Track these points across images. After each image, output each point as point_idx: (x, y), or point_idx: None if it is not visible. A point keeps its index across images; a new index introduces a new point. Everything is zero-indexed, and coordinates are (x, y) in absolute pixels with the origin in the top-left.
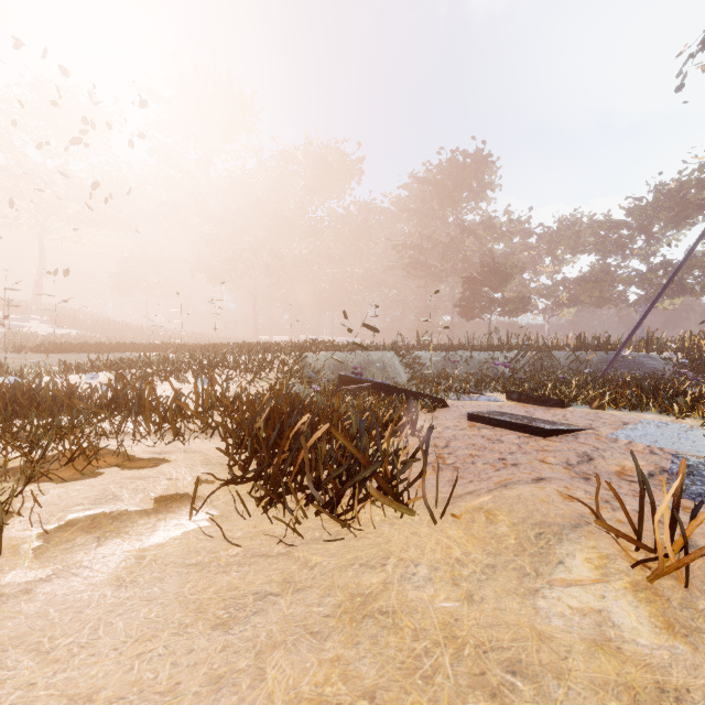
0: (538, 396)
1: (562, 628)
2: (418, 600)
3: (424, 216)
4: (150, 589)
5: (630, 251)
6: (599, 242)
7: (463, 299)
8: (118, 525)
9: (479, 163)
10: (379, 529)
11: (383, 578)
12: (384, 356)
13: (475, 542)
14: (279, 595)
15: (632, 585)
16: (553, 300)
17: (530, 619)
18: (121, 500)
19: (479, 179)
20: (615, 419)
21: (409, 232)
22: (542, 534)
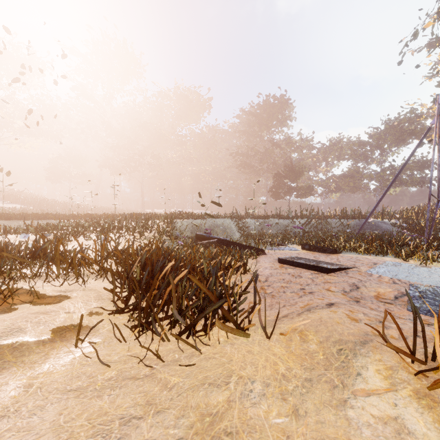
0: (321, 246)
1: (371, 438)
2: (255, 418)
3: (249, 135)
4: (29, 419)
5: (371, 159)
6: (353, 154)
7: (273, 186)
8: (17, 355)
9: (283, 103)
10: (223, 349)
11: (227, 396)
12: (225, 222)
13: (294, 358)
14: (141, 418)
15: (415, 393)
16: (326, 188)
17: (345, 431)
18: (24, 332)
19: (283, 113)
20: (368, 261)
21: (240, 145)
22: (342, 350)
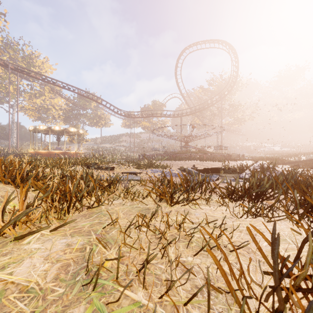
0: None
1: None
2: None
3: None
4: None
5: None
6: None
7: None
8: None
9: None
10: None
11: None
12: None
13: None
14: None
15: None
16: None
17: None
18: None
19: None
20: None
21: None
22: None
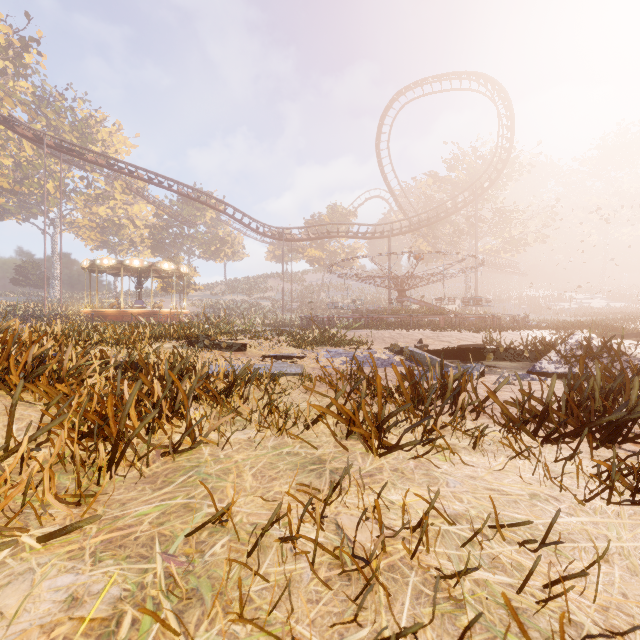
0: None
1: None
2: None
3: None
4: None
5: None
6: None
7: None
8: None
9: None
10: None
11: None
12: None
13: None
14: None
15: None
16: None
17: None
18: None
19: None
20: None
21: None
22: None
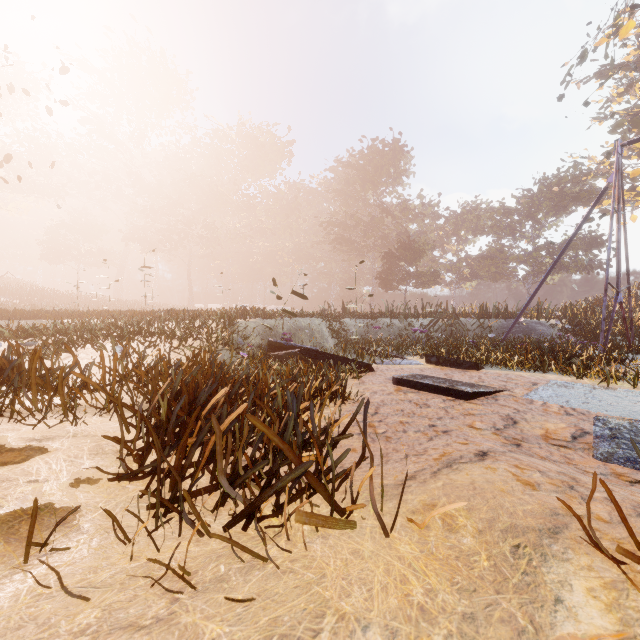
0: (454, 359)
1: None
2: None
3: (348, 197)
4: None
5: (520, 234)
6: (495, 226)
7: (382, 272)
8: None
9: (396, 152)
10: (309, 548)
11: None
12: (313, 322)
13: (437, 567)
14: None
15: None
16: (458, 274)
17: None
18: None
19: (396, 165)
20: (524, 379)
21: (334, 211)
22: (519, 548)
